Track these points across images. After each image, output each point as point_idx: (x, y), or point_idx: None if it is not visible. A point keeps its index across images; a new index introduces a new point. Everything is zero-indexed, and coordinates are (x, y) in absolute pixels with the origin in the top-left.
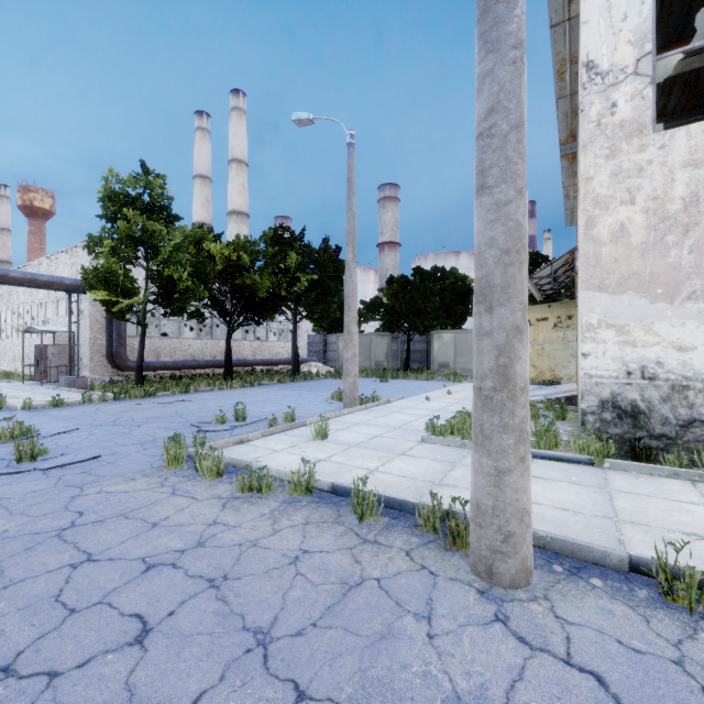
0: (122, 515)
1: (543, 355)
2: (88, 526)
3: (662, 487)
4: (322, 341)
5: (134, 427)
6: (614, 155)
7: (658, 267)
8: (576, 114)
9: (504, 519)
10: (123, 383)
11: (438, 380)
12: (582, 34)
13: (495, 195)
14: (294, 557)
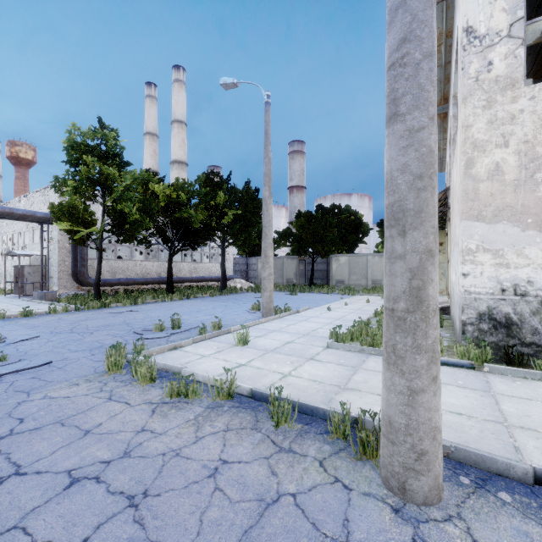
0: (59, 422)
1: None
2: (25, 434)
3: (538, 391)
4: (245, 263)
5: (87, 334)
6: (490, 106)
7: (528, 200)
8: (449, 81)
9: (417, 438)
10: (85, 296)
11: (336, 293)
12: (462, 4)
13: (408, 121)
14: (213, 468)
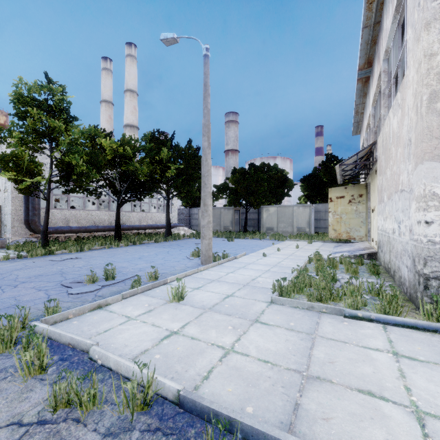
0: None
1: (341, 222)
2: None
3: None
4: (188, 212)
5: (9, 288)
6: None
7: None
8: (374, 43)
9: None
10: (35, 243)
11: (267, 239)
12: None
13: None
14: None
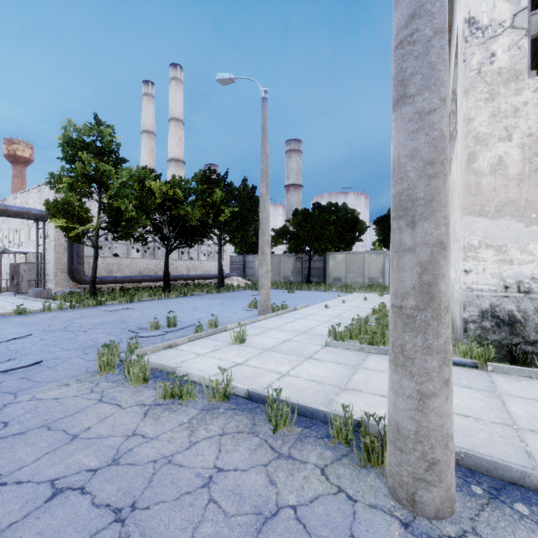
0: (45, 425)
1: None
2: (8, 439)
3: None
4: (242, 260)
5: (81, 332)
6: (493, 98)
7: (532, 195)
8: None
9: (428, 446)
10: (81, 294)
11: (333, 291)
12: None
13: (418, 103)
14: (207, 477)
